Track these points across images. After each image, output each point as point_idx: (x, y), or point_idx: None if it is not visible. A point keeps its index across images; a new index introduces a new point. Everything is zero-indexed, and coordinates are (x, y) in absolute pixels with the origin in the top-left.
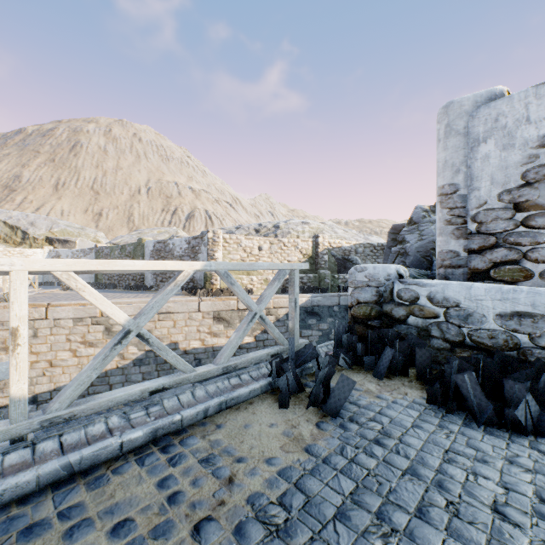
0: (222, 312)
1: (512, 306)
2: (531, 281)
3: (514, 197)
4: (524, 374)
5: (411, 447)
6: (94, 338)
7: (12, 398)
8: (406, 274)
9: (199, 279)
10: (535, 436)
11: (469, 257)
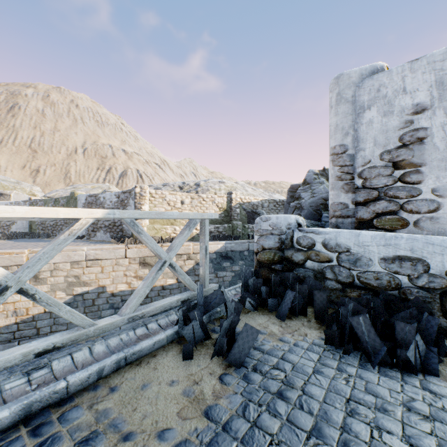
0: (147, 258)
1: (394, 250)
2: (407, 229)
3: (393, 156)
4: (408, 313)
5: (314, 399)
6: None
7: None
8: (304, 223)
9: (128, 229)
10: (423, 374)
11: (356, 208)
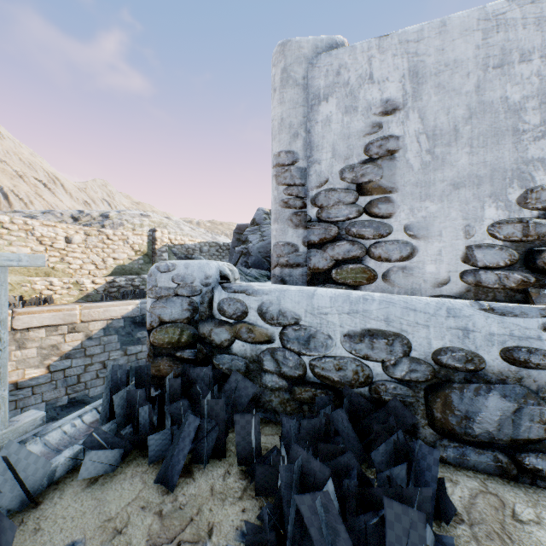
0: None
1: (363, 321)
2: (375, 284)
3: (358, 175)
4: (392, 442)
5: None
6: None
7: None
8: (235, 276)
9: None
10: None
11: (309, 253)
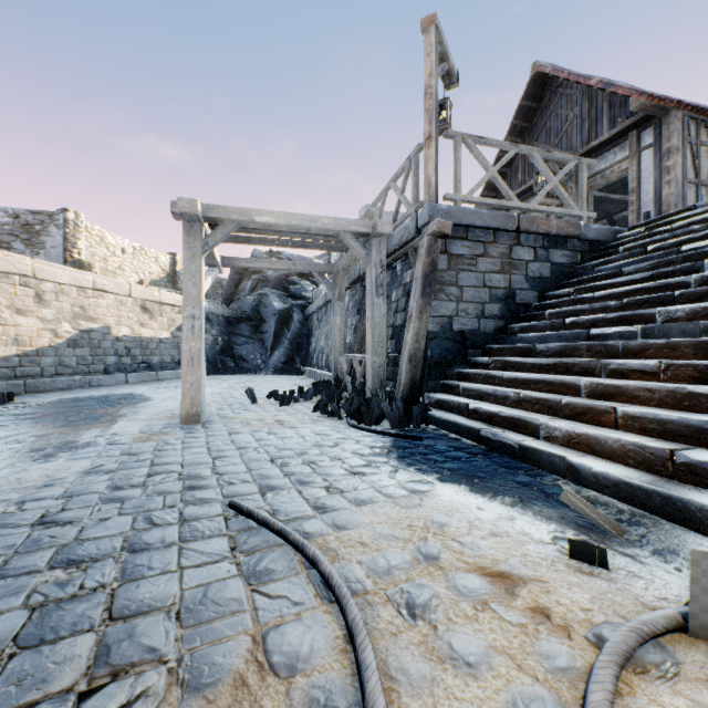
0: (147, 303)
1: None
2: None
3: None
4: None
5: None
6: (23, 304)
7: None
8: None
9: None
10: None
11: None
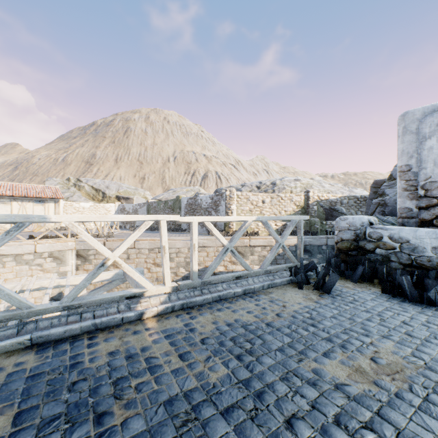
0: (239, 248)
1: None
2: None
3: None
4: None
5: (368, 305)
6: (160, 261)
7: (193, 271)
8: (376, 222)
9: (219, 224)
10: None
11: (419, 212)
